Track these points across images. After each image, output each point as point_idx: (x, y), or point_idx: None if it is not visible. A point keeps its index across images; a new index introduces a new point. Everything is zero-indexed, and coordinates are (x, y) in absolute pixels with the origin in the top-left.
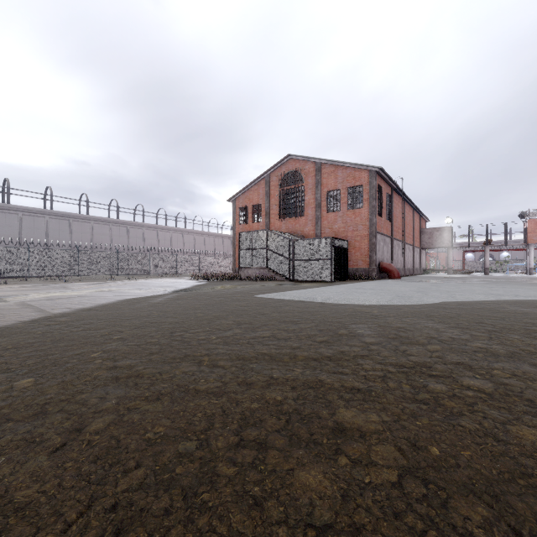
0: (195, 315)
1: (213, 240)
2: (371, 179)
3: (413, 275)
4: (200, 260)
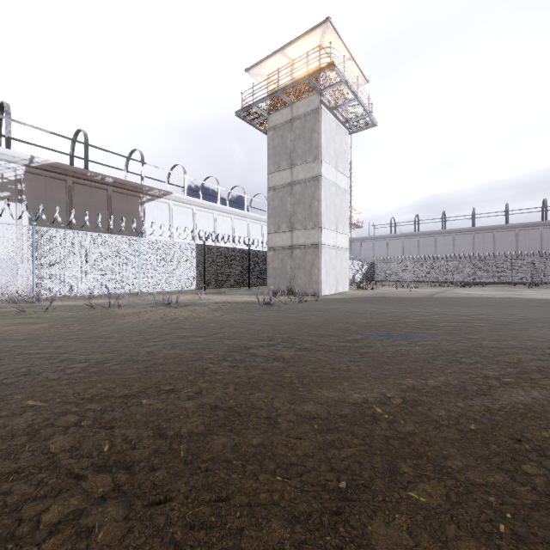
0: (475, 304)
1: None
2: None
3: None
4: None
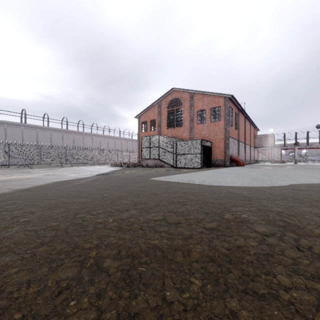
0: (102, 196)
1: (126, 142)
2: (225, 103)
3: (250, 164)
4: (118, 154)
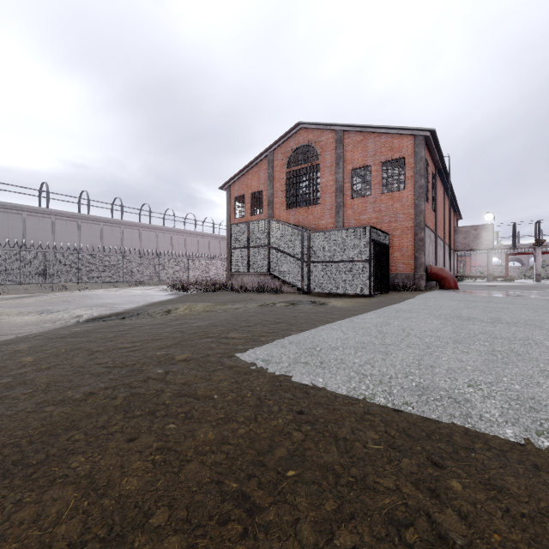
0: None
1: (208, 242)
2: (417, 149)
3: None
4: (190, 264)
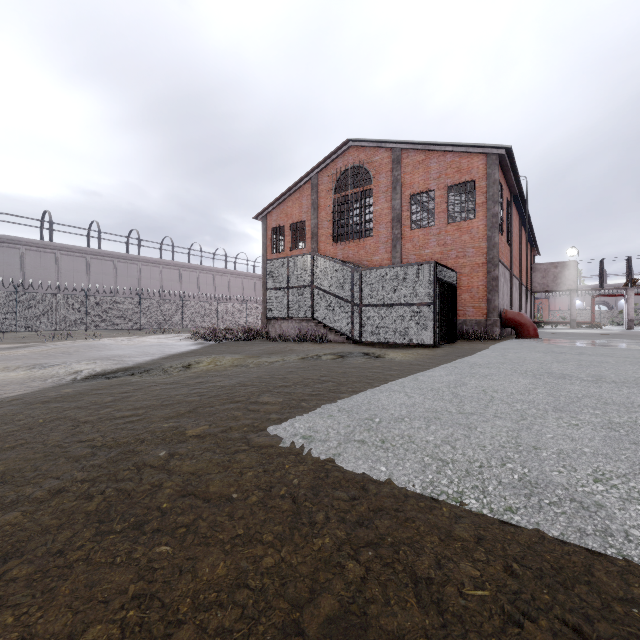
0: None
1: (241, 281)
2: (490, 170)
3: None
4: (219, 308)
